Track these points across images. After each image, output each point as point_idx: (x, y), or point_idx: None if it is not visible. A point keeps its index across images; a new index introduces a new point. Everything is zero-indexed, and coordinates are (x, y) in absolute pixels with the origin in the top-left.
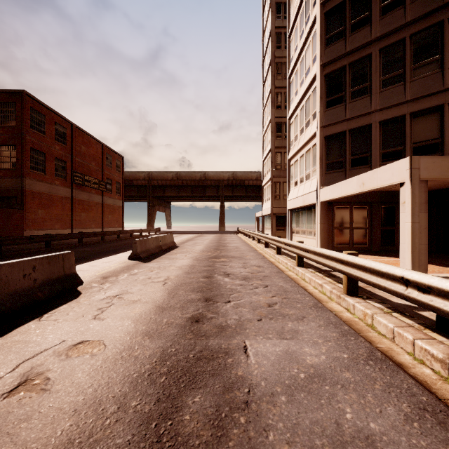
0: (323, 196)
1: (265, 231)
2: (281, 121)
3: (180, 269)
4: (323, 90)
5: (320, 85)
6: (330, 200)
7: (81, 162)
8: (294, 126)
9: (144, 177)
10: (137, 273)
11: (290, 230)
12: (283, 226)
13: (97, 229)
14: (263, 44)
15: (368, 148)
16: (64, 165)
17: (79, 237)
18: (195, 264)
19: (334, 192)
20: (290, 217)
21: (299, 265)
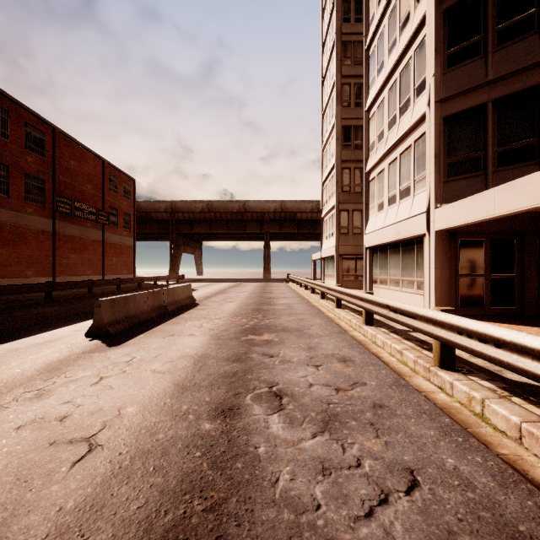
0: (442, 221)
1: (326, 279)
2: (350, 123)
3: (171, 369)
4: (441, 38)
5: (435, 29)
6: (459, 226)
7: (69, 183)
8: (376, 119)
9: (165, 209)
10: (57, 388)
11: (369, 278)
12: (353, 272)
13: (96, 276)
14: (323, 23)
15: (535, 129)
16: (41, 185)
17: (45, 289)
18: (209, 353)
19: (475, 210)
20: (369, 259)
21: (446, 365)
